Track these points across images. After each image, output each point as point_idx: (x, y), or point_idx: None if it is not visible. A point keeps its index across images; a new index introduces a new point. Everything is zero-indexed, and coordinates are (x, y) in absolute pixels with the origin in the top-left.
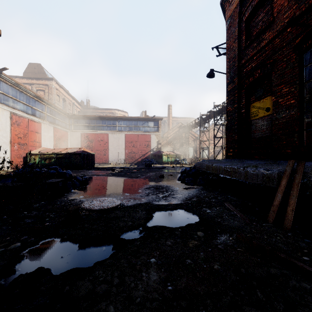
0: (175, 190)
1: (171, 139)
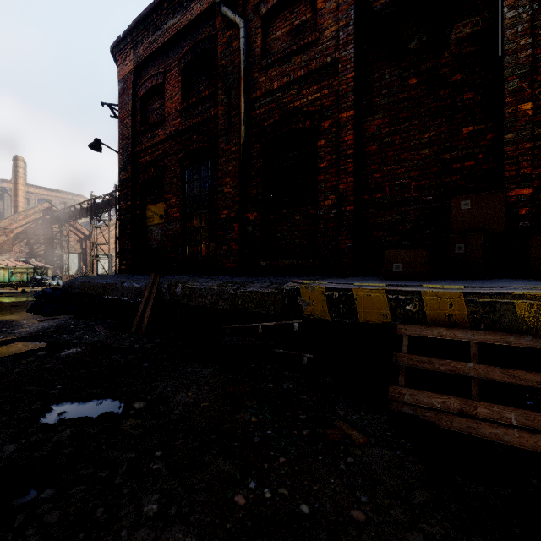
0: (18, 325)
1: (22, 234)
